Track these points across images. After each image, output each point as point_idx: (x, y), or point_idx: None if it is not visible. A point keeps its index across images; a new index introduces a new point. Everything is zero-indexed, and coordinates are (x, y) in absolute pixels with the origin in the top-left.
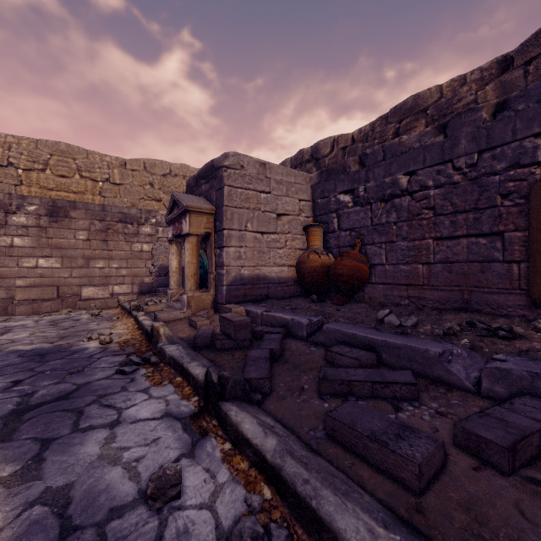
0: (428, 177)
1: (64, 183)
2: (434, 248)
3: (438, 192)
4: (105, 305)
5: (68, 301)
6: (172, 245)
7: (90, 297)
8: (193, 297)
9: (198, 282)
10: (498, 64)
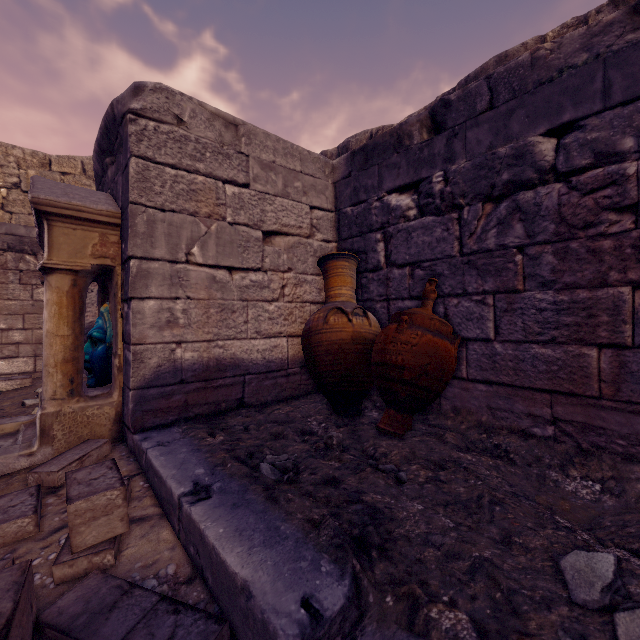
0: (617, 129)
1: None
2: (632, 307)
3: None
4: None
5: None
6: None
7: None
8: (58, 416)
9: (76, 379)
10: None
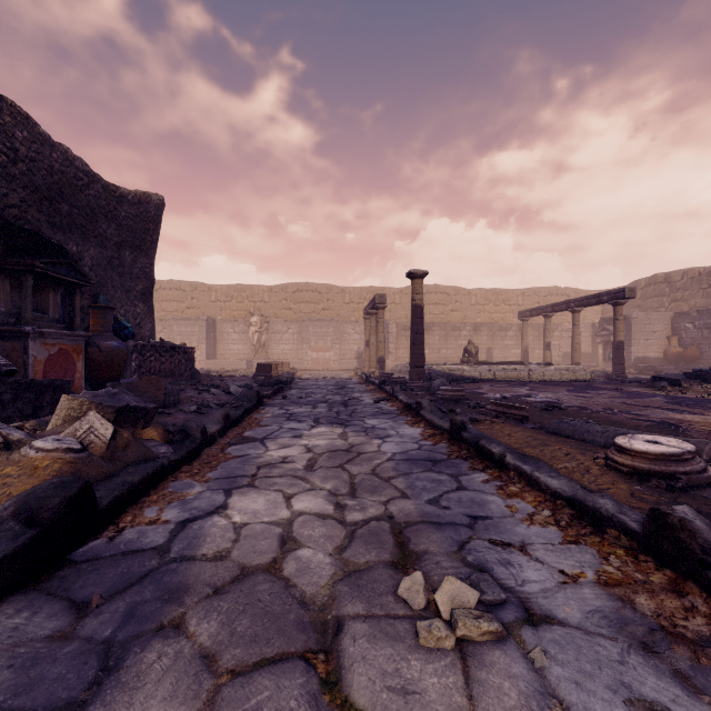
0: None
1: (498, 309)
2: None
3: None
4: None
5: None
6: (599, 345)
7: None
8: None
9: None
10: None
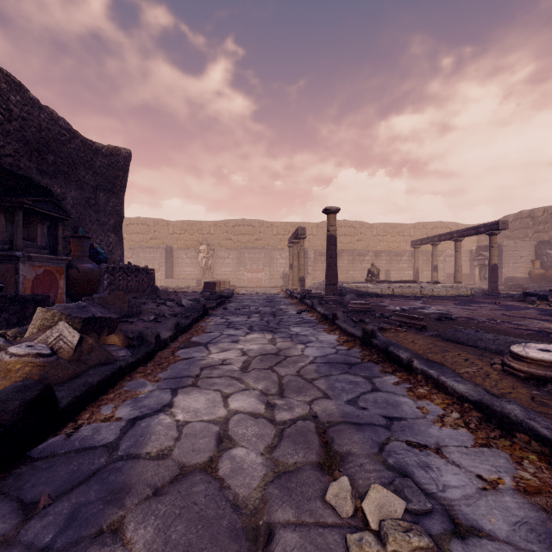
0: None
1: (394, 239)
2: None
3: None
4: None
5: None
6: (476, 267)
7: None
8: None
9: None
10: None
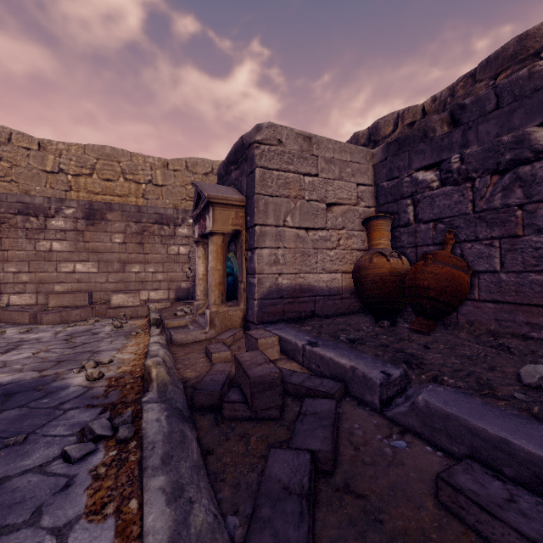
0: None
1: (109, 187)
2: None
3: None
4: (135, 314)
5: (102, 308)
6: (198, 247)
7: (119, 305)
8: (217, 313)
9: (224, 294)
10: None
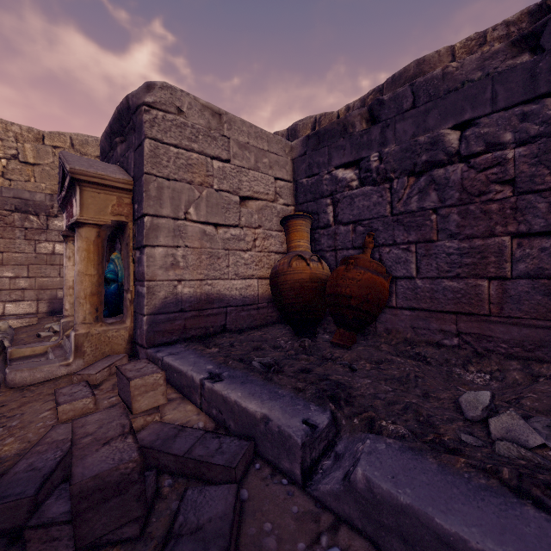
0: (501, 127)
1: None
2: (511, 251)
3: (522, 152)
4: None
5: None
6: (66, 244)
7: None
8: (87, 336)
9: (100, 308)
10: (530, 16)
